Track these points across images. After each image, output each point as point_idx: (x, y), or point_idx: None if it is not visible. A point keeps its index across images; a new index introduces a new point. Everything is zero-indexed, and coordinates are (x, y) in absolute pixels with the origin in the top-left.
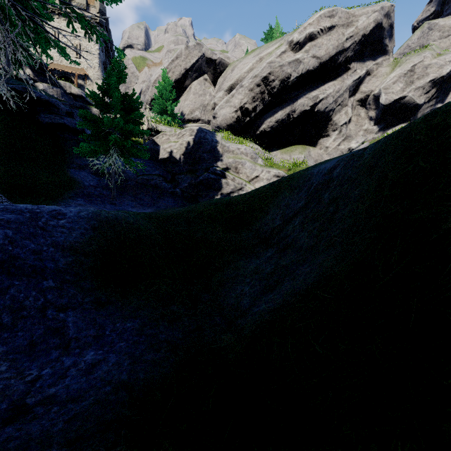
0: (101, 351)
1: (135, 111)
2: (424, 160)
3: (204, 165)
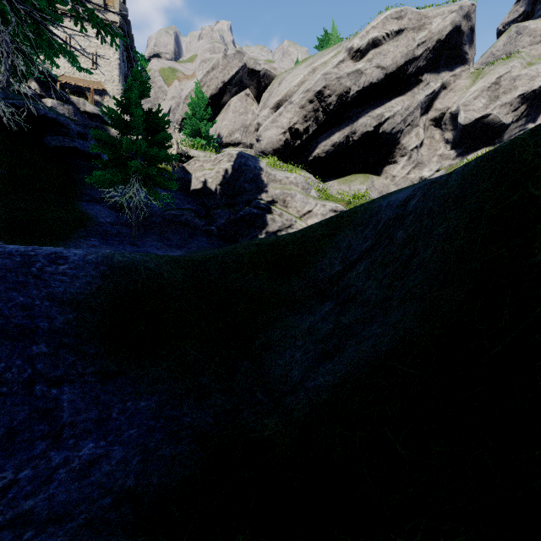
0: (103, 443)
1: (161, 132)
2: (536, 186)
3: (245, 197)
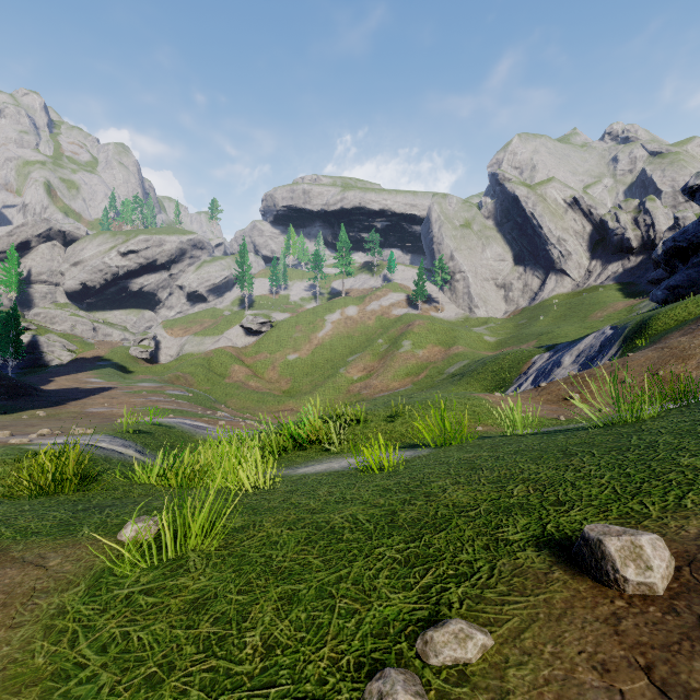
0: None
1: None
2: None
3: (39, 350)
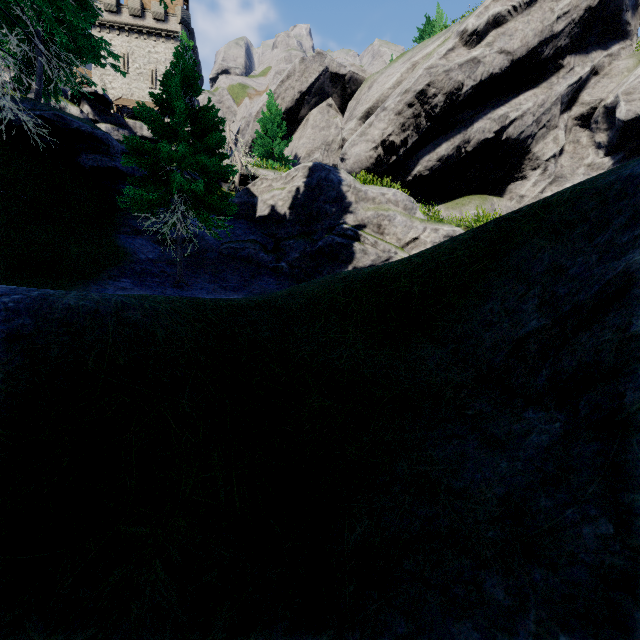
0: None
1: (212, 134)
2: None
3: (326, 223)
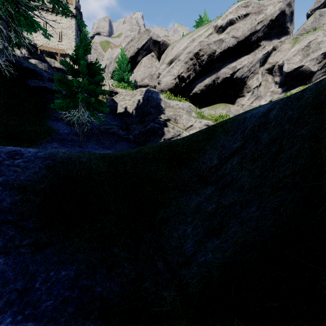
0: (20, 317)
1: (97, 75)
2: None
3: (151, 117)
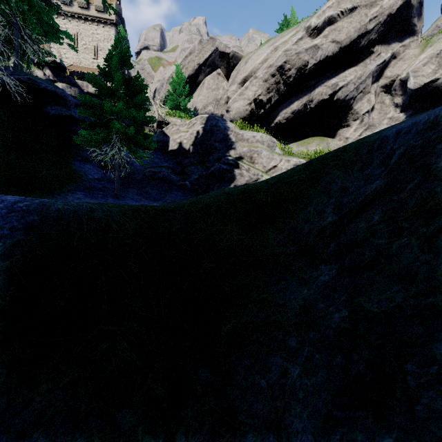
0: None
1: (139, 95)
2: None
3: (216, 155)
